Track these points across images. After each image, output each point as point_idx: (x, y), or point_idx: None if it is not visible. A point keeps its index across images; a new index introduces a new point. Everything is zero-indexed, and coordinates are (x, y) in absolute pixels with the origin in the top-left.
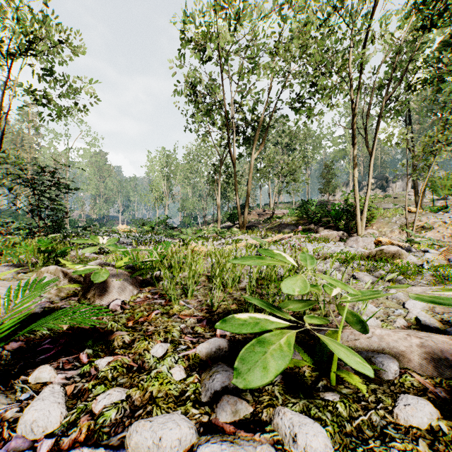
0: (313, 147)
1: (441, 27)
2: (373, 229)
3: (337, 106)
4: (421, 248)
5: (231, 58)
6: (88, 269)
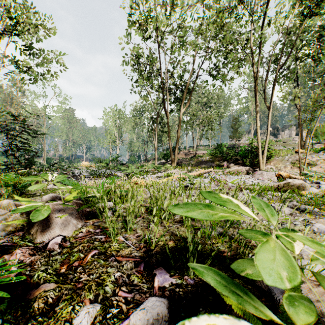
0: (225, 105)
1: (323, 14)
2: (271, 165)
3: (244, 74)
4: (313, 180)
5: (165, 38)
6: (30, 207)
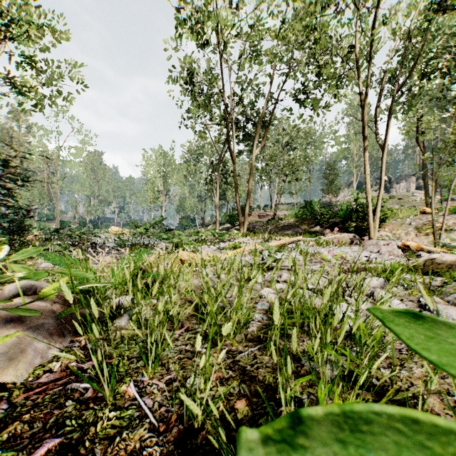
0: (315, 146)
1: None
2: (385, 231)
3: (346, 97)
4: None
5: (230, 46)
6: None
